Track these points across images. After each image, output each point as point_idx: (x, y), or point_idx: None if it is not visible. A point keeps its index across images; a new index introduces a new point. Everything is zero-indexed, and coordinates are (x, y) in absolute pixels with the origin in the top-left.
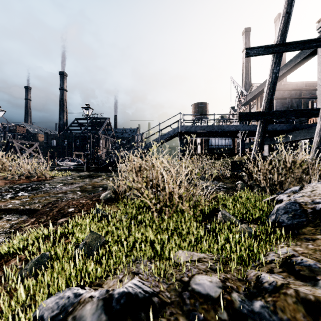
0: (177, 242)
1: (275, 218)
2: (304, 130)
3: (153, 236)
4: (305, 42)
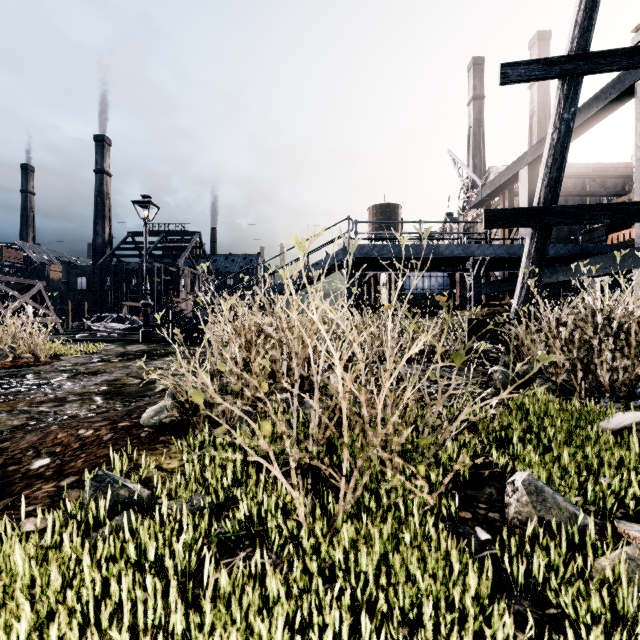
0: None
1: None
2: (606, 256)
3: None
4: (633, 52)
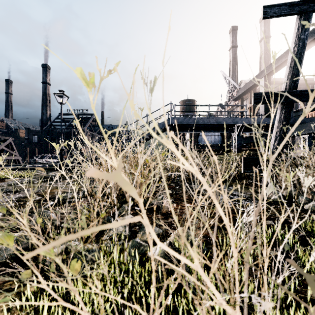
0: None
1: None
2: (310, 123)
3: None
4: None
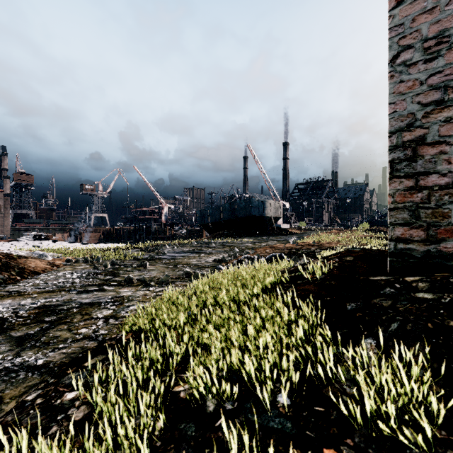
0: None
1: None
2: None
3: None
4: None
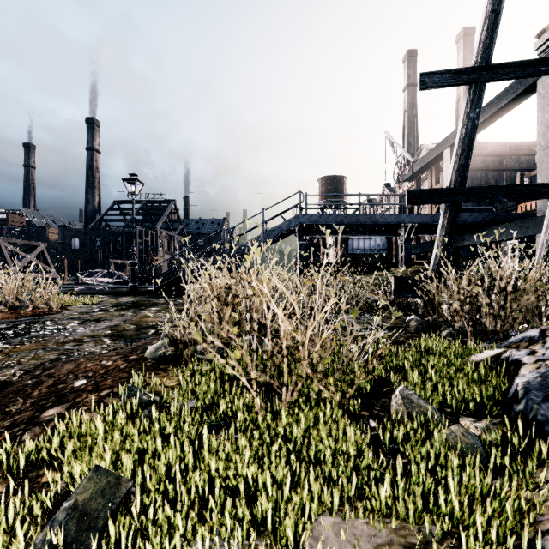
0: (315, 488)
1: (524, 412)
2: (514, 223)
3: (253, 471)
4: (525, 64)
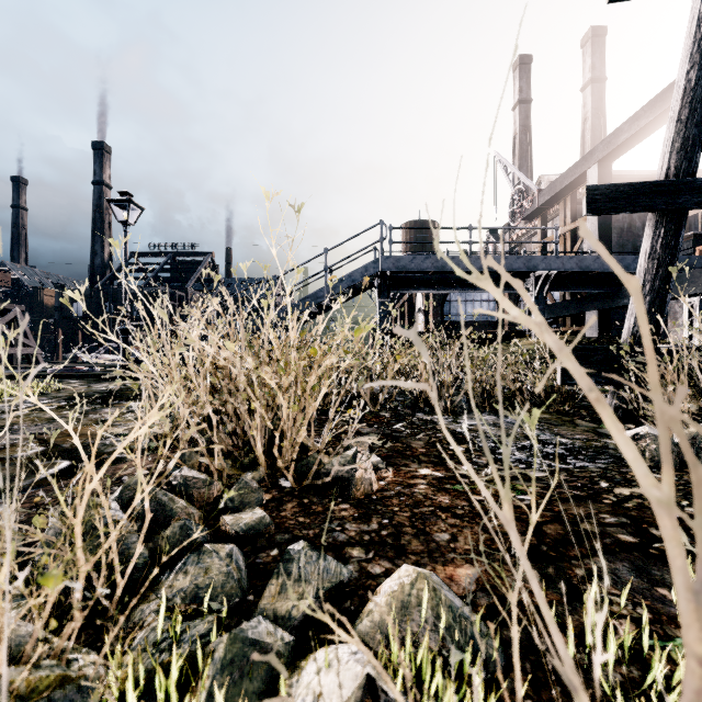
0: None
1: None
2: None
3: None
4: None
